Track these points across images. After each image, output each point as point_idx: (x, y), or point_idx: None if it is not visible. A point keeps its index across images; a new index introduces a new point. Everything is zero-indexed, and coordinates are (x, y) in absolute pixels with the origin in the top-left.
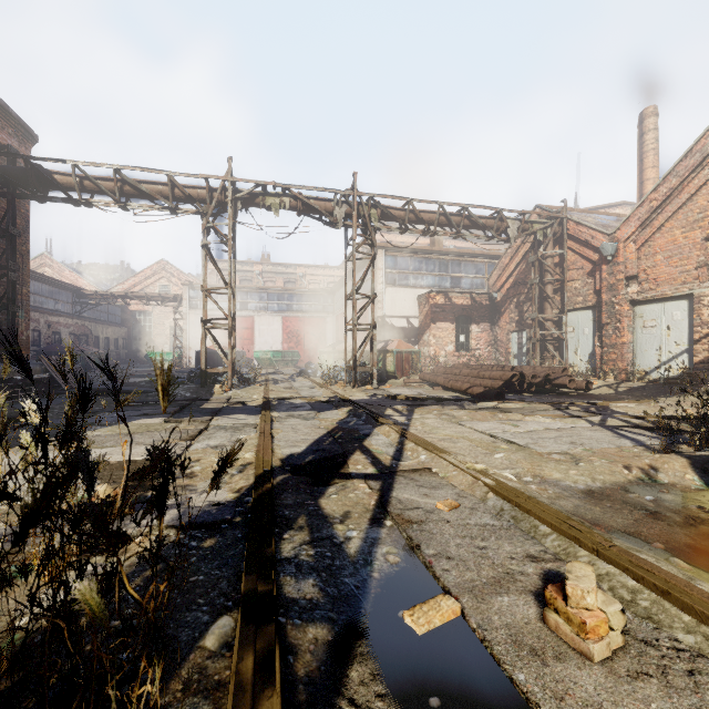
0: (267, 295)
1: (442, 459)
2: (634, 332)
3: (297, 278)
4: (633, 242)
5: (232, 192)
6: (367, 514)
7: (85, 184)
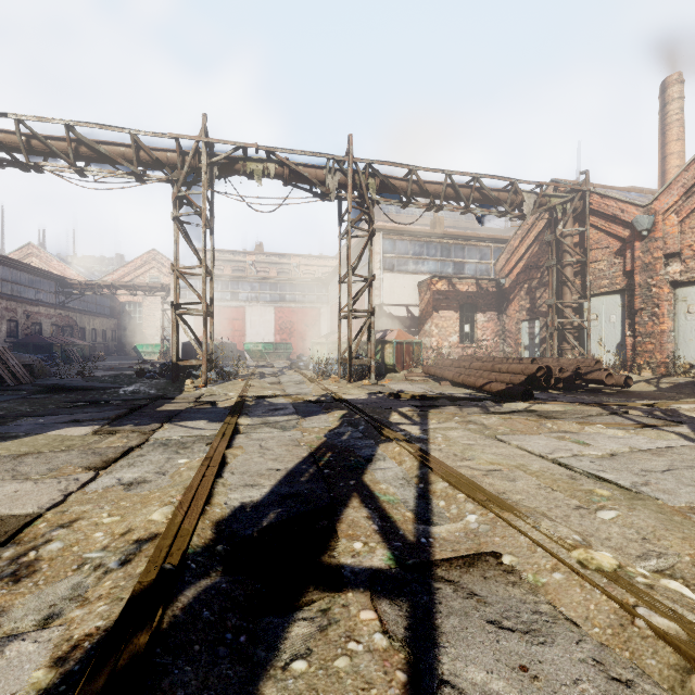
0: (259, 284)
1: (513, 528)
2: (675, 319)
3: (291, 268)
4: (674, 213)
5: (206, 155)
6: None
7: (33, 144)
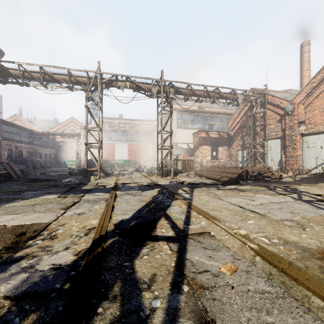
0: (121, 133)
1: (216, 225)
2: (302, 150)
3: (135, 126)
4: (302, 104)
5: (100, 79)
6: (168, 277)
7: (25, 74)
